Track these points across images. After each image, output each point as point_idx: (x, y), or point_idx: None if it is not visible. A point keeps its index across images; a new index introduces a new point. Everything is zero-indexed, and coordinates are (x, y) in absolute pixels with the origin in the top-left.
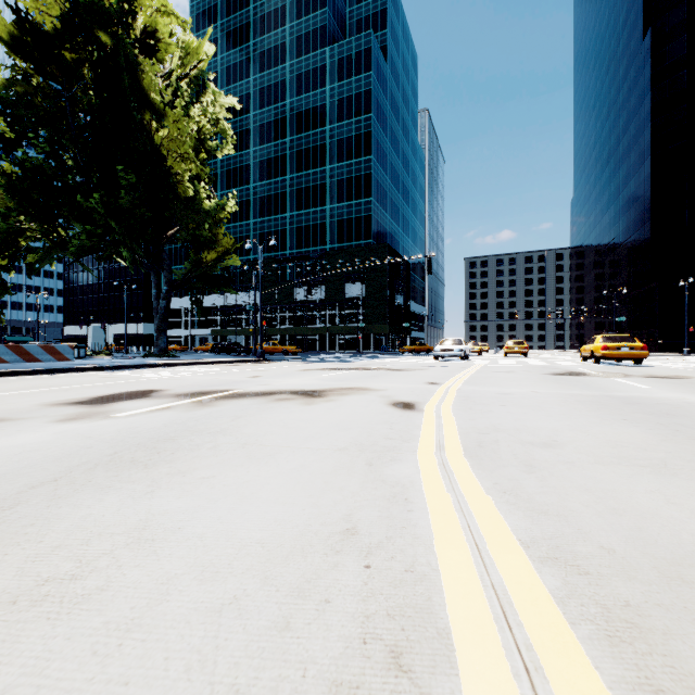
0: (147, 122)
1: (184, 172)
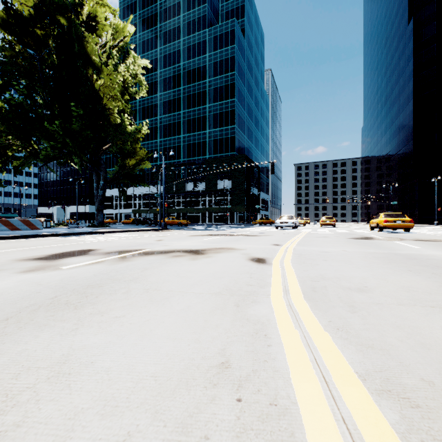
0: (90, 75)
1: (114, 107)
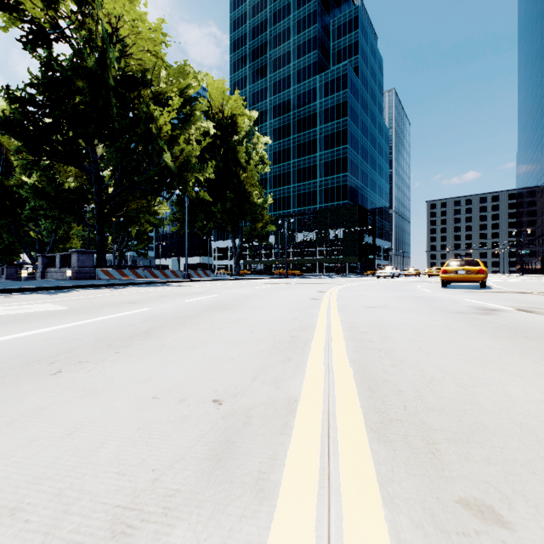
0: (238, 171)
1: (253, 191)
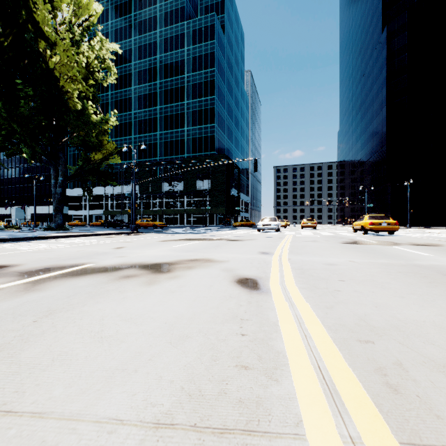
0: (42, 49)
1: (73, 90)
